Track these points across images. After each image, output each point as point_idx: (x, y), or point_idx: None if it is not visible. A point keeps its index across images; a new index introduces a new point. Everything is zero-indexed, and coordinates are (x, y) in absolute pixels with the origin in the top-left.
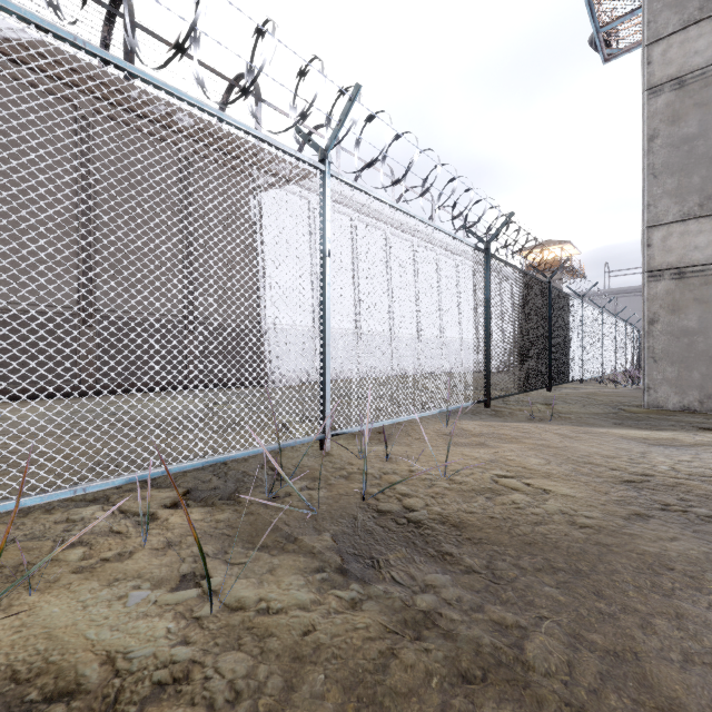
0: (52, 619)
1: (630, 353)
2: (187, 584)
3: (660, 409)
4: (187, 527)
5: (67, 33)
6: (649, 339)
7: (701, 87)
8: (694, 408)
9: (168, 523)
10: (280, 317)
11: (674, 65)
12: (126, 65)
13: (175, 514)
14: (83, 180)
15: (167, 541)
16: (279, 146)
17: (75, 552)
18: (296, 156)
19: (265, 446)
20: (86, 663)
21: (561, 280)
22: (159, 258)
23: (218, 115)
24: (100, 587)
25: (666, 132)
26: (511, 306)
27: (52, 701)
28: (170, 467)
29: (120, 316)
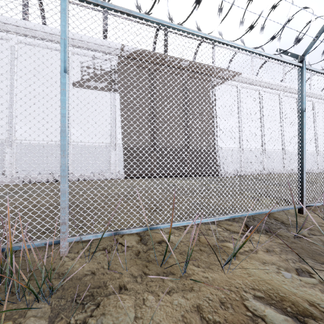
0: (258, 274)
1: None
2: (303, 274)
3: None
4: (268, 243)
5: (213, 37)
6: None
7: None
8: None
9: (256, 239)
10: (224, 144)
11: None
12: (229, 42)
13: (254, 235)
14: (152, 97)
15: (266, 248)
16: (282, 60)
17: (230, 244)
18: (289, 62)
19: (276, 208)
20: (301, 302)
21: None
22: (176, 123)
23: (259, 53)
24: (262, 265)
25: None
26: None
27: (302, 316)
28: (243, 213)
29: (163, 147)
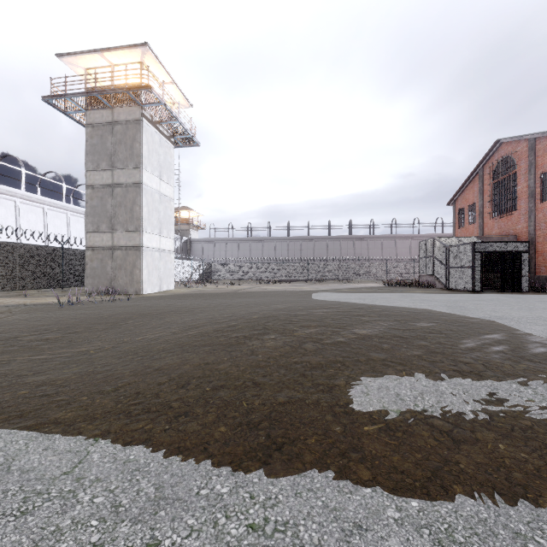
0: None
1: (187, 273)
2: None
3: (87, 293)
4: None
5: None
6: (86, 270)
7: (97, 191)
8: (96, 292)
9: None
10: None
11: (92, 181)
12: None
13: None
14: None
15: None
16: None
17: None
18: None
19: None
20: None
21: (189, 231)
22: None
23: None
24: None
25: (90, 202)
26: (19, 258)
27: None
28: None
29: None
